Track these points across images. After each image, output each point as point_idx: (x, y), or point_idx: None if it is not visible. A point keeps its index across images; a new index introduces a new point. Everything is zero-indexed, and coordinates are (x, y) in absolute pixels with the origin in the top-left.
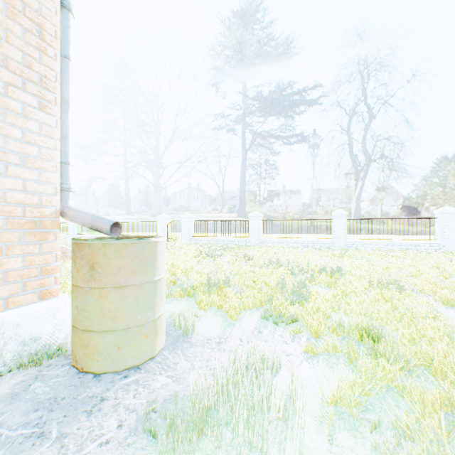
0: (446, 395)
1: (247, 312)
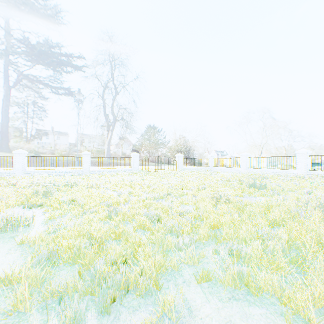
0: (86, 207)
1: (12, 208)
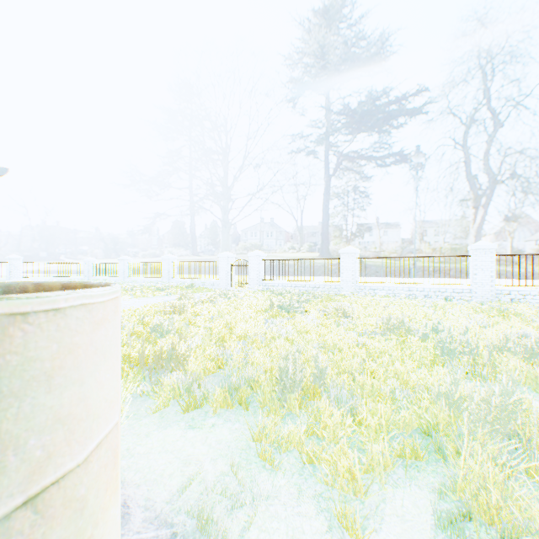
0: None
1: (382, 488)
